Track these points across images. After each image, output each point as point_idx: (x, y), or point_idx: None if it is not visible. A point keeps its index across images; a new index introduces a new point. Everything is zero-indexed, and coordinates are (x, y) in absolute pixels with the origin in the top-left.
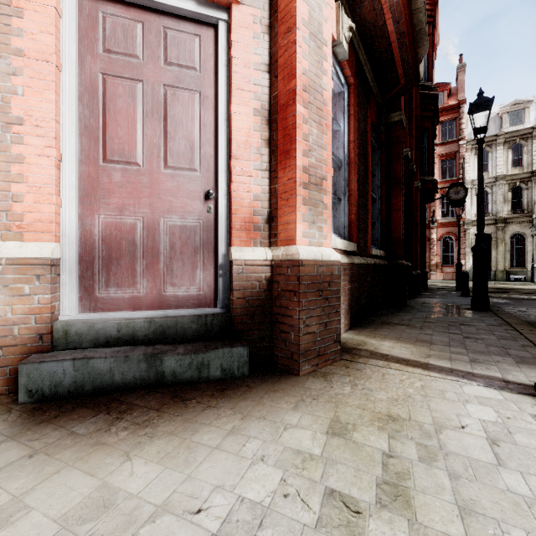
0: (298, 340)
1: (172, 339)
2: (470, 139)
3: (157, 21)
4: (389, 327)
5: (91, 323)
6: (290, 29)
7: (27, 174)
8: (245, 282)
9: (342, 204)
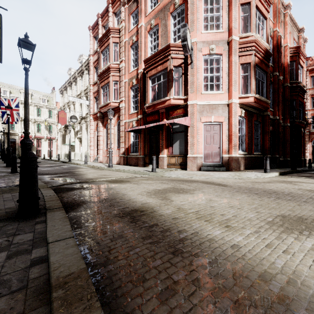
0: (232, 167)
1: (215, 166)
2: None
3: (212, 126)
4: (254, 170)
5: (206, 164)
6: (231, 126)
7: (199, 147)
8: (224, 159)
9: (243, 144)
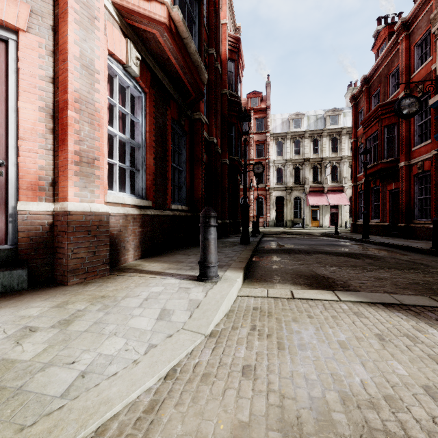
0: (67, 262)
1: None
2: (272, 133)
3: None
4: (169, 256)
5: None
6: (64, 60)
7: None
8: (30, 226)
9: (140, 174)
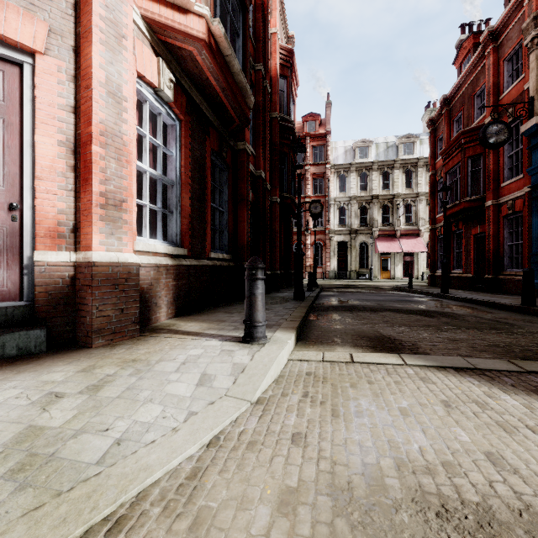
0: (91, 321)
1: None
2: (333, 164)
3: None
4: (209, 314)
5: None
6: (88, 87)
7: None
8: (48, 279)
9: (174, 216)
